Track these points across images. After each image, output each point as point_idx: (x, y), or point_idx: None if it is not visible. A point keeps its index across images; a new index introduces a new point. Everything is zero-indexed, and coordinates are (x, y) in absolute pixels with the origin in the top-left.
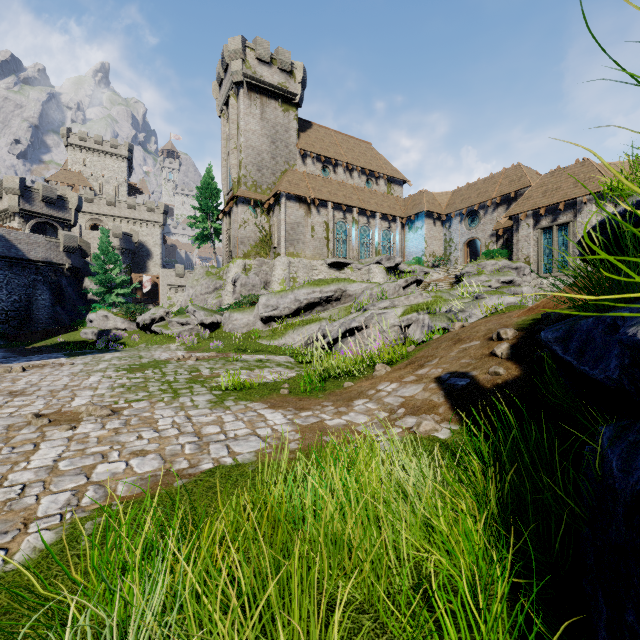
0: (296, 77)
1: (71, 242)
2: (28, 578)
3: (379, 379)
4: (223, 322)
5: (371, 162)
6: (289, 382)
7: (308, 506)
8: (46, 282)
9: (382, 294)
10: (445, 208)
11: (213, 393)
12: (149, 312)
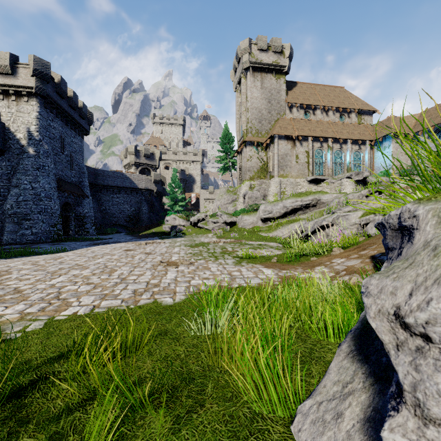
0: (285, 54)
1: (157, 177)
2: (182, 305)
3: (334, 256)
4: (237, 221)
5: (344, 101)
6: (277, 256)
7: (279, 294)
8: (146, 200)
9: (346, 201)
10: (412, 128)
11: (235, 259)
12: (196, 215)
